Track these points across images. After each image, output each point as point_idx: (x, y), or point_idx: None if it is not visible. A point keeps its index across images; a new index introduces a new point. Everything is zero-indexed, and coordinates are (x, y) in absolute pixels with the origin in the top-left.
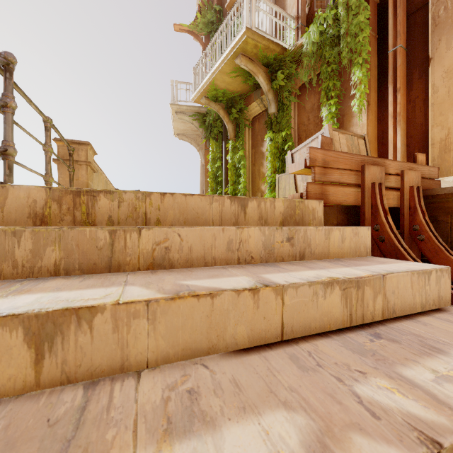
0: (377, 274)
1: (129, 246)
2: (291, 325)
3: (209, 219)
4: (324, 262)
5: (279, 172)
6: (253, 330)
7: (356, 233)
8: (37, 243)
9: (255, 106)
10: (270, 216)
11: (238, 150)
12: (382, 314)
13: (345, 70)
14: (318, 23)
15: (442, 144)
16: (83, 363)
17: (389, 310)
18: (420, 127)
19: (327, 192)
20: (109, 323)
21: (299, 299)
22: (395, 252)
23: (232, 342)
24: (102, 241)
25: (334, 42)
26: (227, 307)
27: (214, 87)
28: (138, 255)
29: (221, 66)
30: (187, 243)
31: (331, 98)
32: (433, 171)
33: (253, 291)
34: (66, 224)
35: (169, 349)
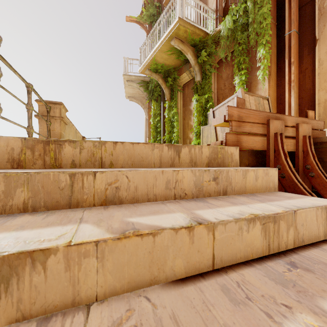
0: (290, 210)
1: (86, 187)
2: (221, 256)
3: (151, 162)
4: (243, 198)
5: (203, 124)
6: (189, 262)
7: (266, 173)
8: (8, 185)
9: (185, 76)
10: (199, 159)
11: (172, 108)
12: (294, 243)
13: (252, 49)
14: (232, 14)
15: (326, 103)
16: (38, 300)
17: (299, 239)
18: (308, 90)
19: (241, 140)
20: (61, 263)
21: (227, 233)
22: (293, 186)
23: (171, 274)
24: (64, 182)
25: (244, 28)
26: (167, 243)
27: (155, 62)
28: (93, 194)
29: (160, 47)
30: (134, 183)
31: (242, 70)
32: (320, 124)
33: (188, 228)
34: (38, 167)
35: (116, 283)
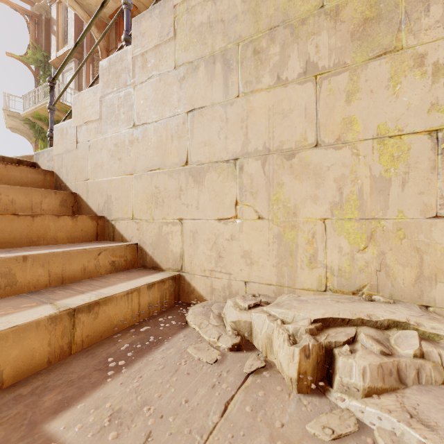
0: None
1: None
2: None
3: None
4: None
5: None
6: None
7: None
8: None
9: None
10: None
11: None
12: None
13: None
14: None
15: None
16: None
17: None
18: None
19: None
20: None
21: None
22: None
23: None
24: None
25: None
26: None
27: (37, 114)
28: None
29: (40, 107)
30: None
31: None
32: None
33: None
34: None
35: None
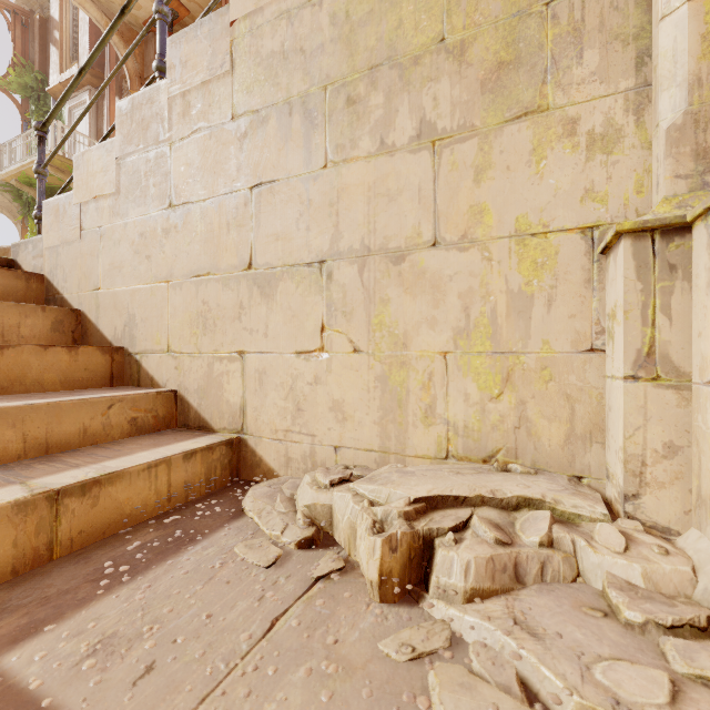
0: None
1: None
2: None
3: None
4: None
5: None
6: None
7: None
8: None
9: None
10: None
11: None
12: None
13: None
14: None
15: None
16: None
17: None
18: None
19: None
20: None
21: None
22: None
23: None
24: None
25: None
26: None
27: (26, 175)
28: None
29: (31, 165)
30: None
31: None
32: None
33: None
34: None
35: None
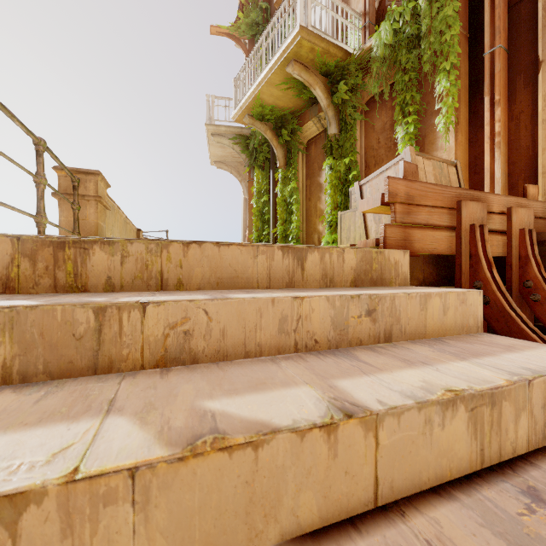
0: (520, 379)
1: (127, 332)
2: (391, 479)
3: (253, 278)
4: (423, 348)
5: (342, 208)
6: (328, 497)
7: (463, 300)
8: None
9: (310, 126)
10: (338, 274)
11: (289, 181)
12: (527, 443)
13: (426, 78)
14: (391, 19)
15: None
16: None
17: (537, 435)
18: (525, 150)
19: (411, 237)
20: (53, 522)
21: (403, 433)
22: (504, 319)
23: (291, 524)
24: (83, 325)
25: (412, 43)
26: (282, 462)
27: (259, 102)
28: (141, 346)
29: (268, 76)
30: (219, 324)
31: (409, 115)
32: None
33: (326, 428)
34: (42, 290)
35: None
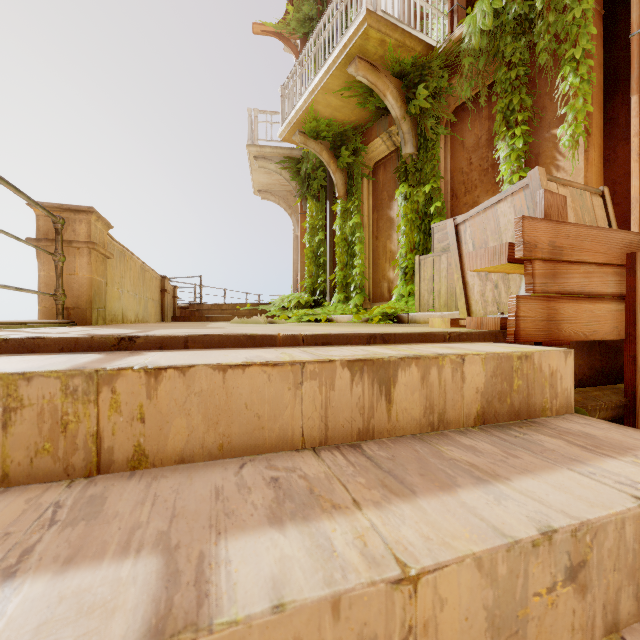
0: None
1: None
2: None
3: (293, 428)
4: None
5: (420, 251)
6: None
7: None
8: None
9: (378, 144)
10: (453, 403)
11: (351, 214)
12: None
13: (543, 73)
14: None
15: None
16: None
17: None
18: None
19: (559, 315)
20: None
21: None
22: None
23: None
24: None
25: (521, 27)
26: None
27: (313, 115)
28: None
29: (324, 80)
30: None
31: (515, 125)
32: None
33: None
34: None
35: None
